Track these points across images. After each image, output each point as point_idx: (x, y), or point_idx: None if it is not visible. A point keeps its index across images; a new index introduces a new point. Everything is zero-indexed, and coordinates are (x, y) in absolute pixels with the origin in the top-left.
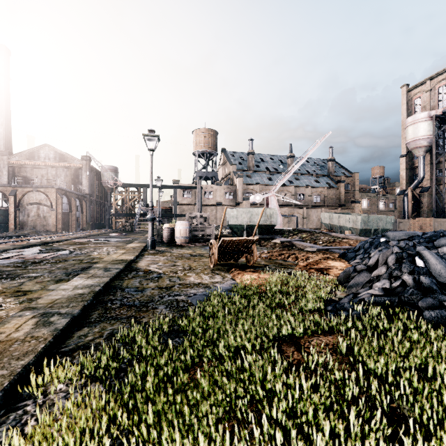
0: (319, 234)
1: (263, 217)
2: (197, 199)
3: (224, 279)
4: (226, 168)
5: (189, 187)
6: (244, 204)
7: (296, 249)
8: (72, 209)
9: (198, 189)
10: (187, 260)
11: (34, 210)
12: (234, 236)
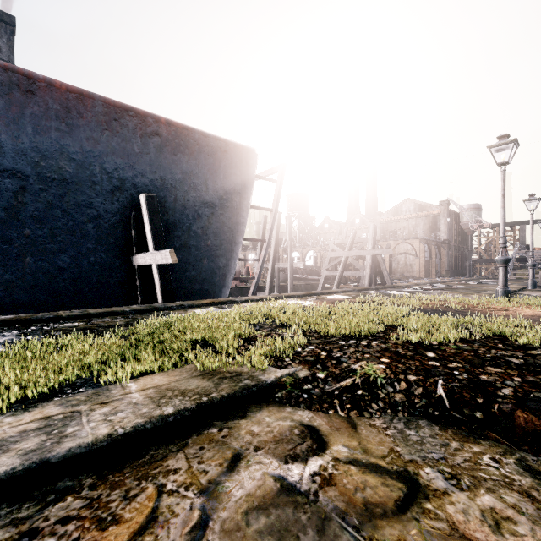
0: None
1: None
2: None
3: None
4: None
5: None
6: None
7: None
8: (431, 256)
9: None
10: None
11: (402, 259)
12: None
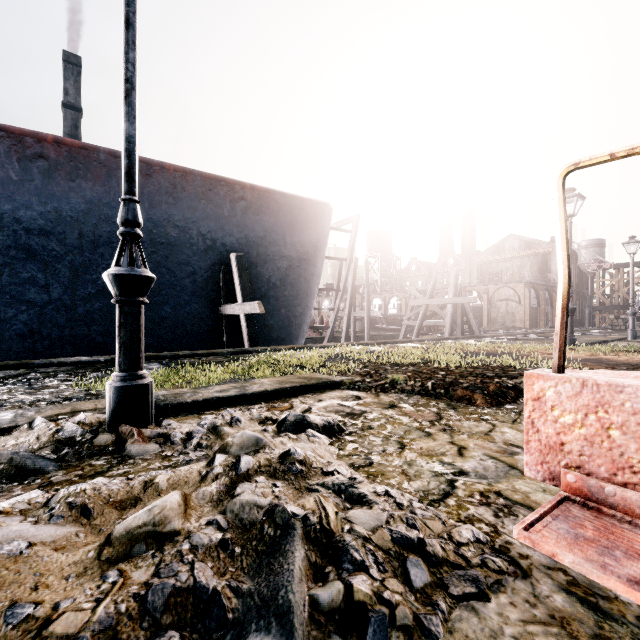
0: None
1: None
2: None
3: None
4: None
5: None
6: None
7: None
8: (539, 303)
9: None
10: None
11: (503, 306)
12: None
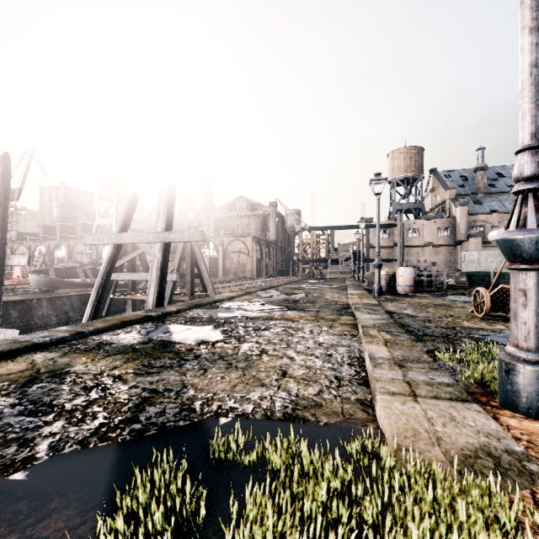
0: None
1: None
2: (398, 240)
3: (509, 327)
4: (438, 195)
5: (386, 225)
6: (470, 243)
7: None
8: (262, 256)
9: (400, 227)
10: (435, 308)
11: (235, 257)
12: (473, 286)
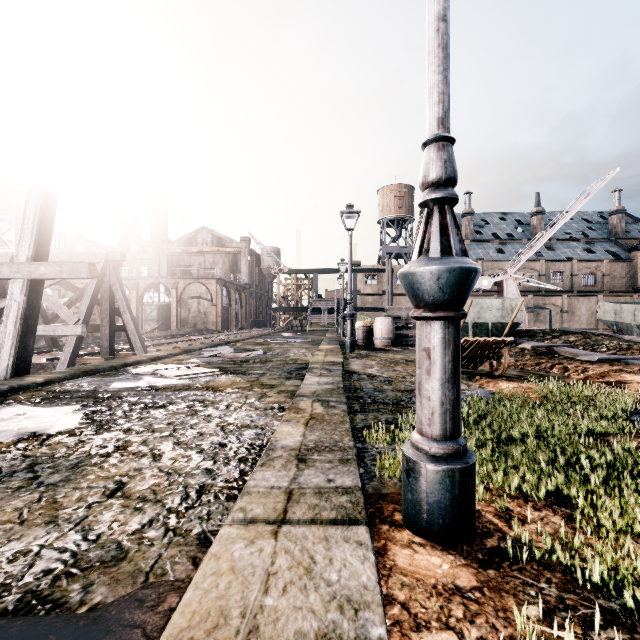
0: (600, 337)
1: (500, 312)
2: (386, 287)
3: (470, 387)
4: None
5: (375, 269)
6: None
7: (561, 357)
8: (231, 303)
9: (388, 273)
10: (405, 365)
11: (195, 305)
12: None
